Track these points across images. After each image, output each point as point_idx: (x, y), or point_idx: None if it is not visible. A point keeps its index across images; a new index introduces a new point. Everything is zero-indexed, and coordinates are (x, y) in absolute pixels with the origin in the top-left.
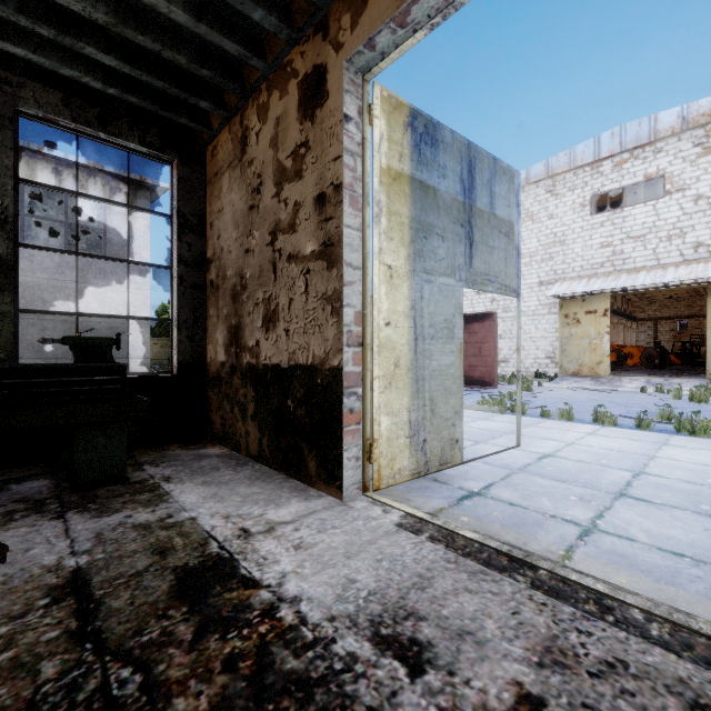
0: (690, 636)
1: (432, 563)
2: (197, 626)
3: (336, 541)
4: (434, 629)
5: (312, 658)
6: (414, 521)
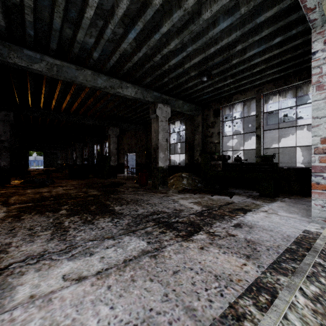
0: (290, 272)
1: (282, 232)
2: (228, 211)
3: (276, 220)
4: (247, 229)
5: (228, 218)
6: (316, 233)
